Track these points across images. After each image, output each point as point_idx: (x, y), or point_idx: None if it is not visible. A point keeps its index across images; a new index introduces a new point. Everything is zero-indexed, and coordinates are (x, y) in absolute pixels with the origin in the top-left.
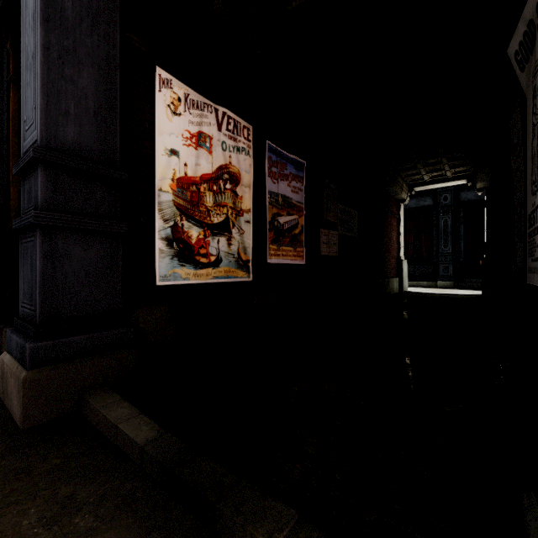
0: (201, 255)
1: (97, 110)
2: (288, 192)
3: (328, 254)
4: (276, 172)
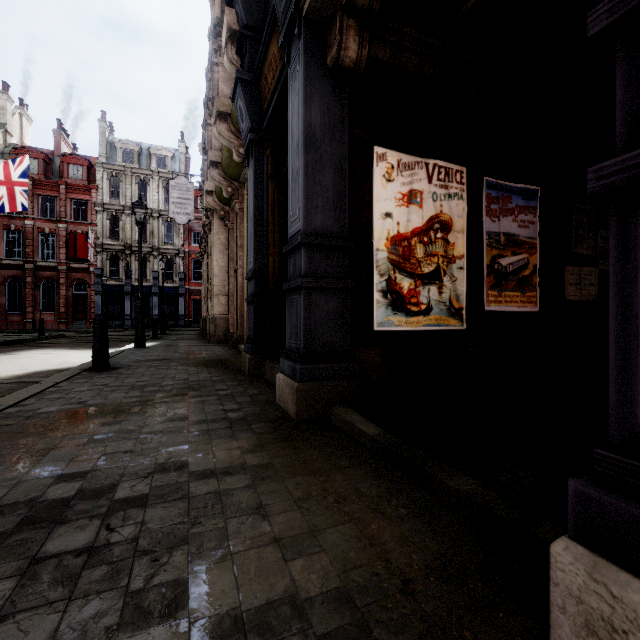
0: (412, 304)
1: (334, 198)
2: (514, 229)
3: (578, 298)
4: (496, 209)
